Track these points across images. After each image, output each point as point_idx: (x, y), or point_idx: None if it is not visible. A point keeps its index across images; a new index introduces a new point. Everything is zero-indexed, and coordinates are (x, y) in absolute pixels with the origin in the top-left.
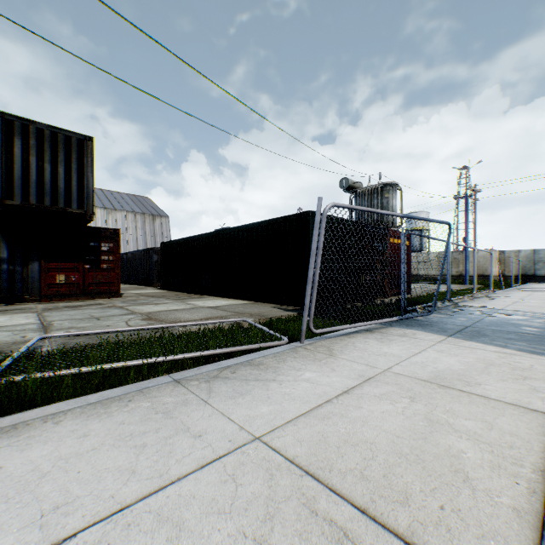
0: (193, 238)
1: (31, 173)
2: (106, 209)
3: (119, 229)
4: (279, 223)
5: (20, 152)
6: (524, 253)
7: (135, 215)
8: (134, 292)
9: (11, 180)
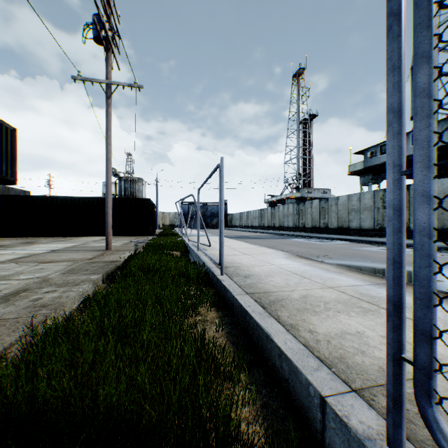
0: (37, 197)
1: None
2: None
3: None
4: (131, 200)
5: None
6: (172, 214)
7: None
8: None
9: None
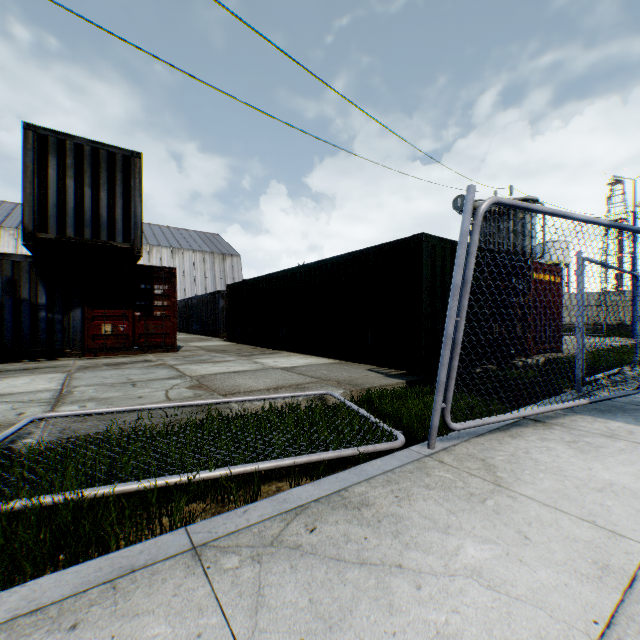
0: (264, 277)
1: (68, 199)
2: (172, 249)
3: (175, 268)
4: (377, 253)
5: (55, 174)
6: None
7: (204, 255)
8: (196, 345)
9: (45, 209)
